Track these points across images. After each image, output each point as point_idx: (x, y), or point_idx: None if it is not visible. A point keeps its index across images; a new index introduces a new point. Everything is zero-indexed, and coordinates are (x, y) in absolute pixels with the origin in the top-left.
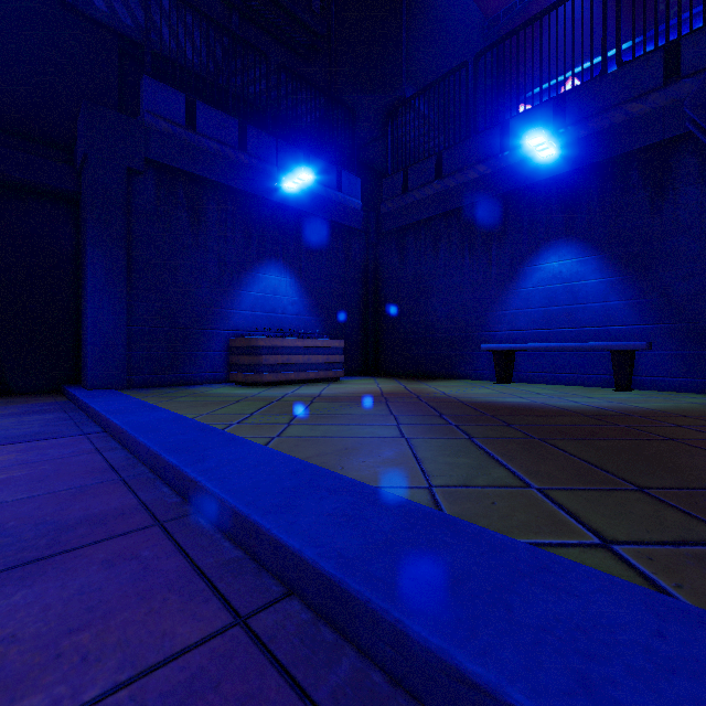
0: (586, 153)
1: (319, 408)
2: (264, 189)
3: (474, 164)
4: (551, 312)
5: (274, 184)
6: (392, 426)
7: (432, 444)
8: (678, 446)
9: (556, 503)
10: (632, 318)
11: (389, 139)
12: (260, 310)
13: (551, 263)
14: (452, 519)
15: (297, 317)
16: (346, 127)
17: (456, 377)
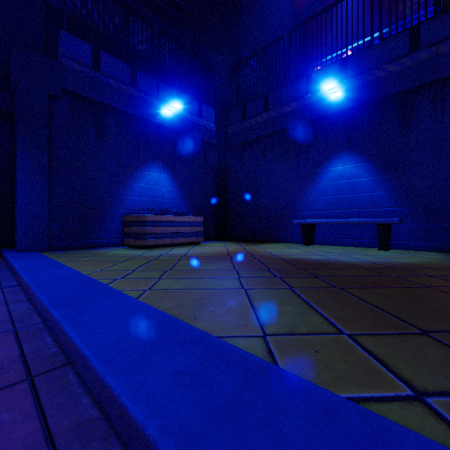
0: (360, 96)
1: (183, 265)
2: (148, 113)
3: (289, 102)
4: (338, 199)
5: (155, 111)
6: (234, 279)
7: (264, 293)
8: (436, 292)
9: (366, 349)
10: (389, 203)
11: (234, 84)
12: (146, 196)
13: (338, 167)
14: (286, 373)
15: (171, 201)
16: (205, 76)
17: (277, 241)
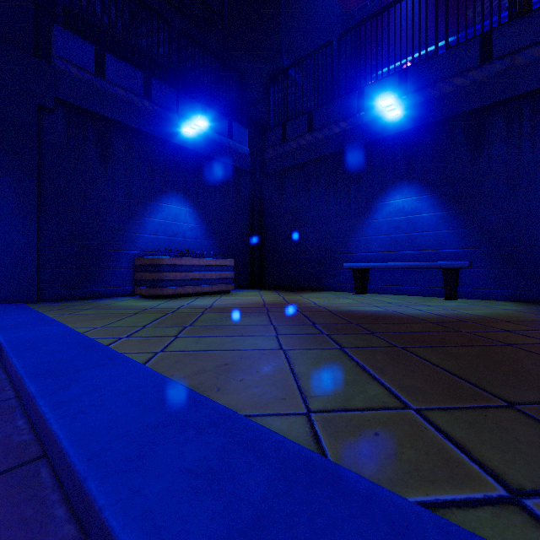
0: (423, 115)
1: (208, 319)
2: (166, 132)
3: (338, 121)
4: (396, 238)
5: (175, 129)
6: (271, 336)
7: (308, 355)
8: (518, 351)
9: (440, 430)
10: (457, 243)
11: (271, 99)
12: (163, 234)
13: (396, 200)
14: (337, 469)
15: (195, 240)
16: (237, 88)
17: (323, 289)
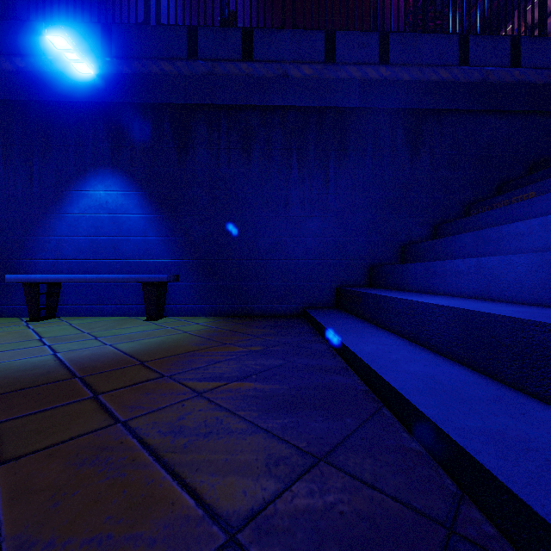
0: (129, 91)
1: None
2: None
3: (12, 55)
4: (98, 242)
5: None
6: None
7: None
8: None
9: None
10: (165, 253)
11: None
12: None
13: (98, 191)
14: None
15: None
16: None
17: None
